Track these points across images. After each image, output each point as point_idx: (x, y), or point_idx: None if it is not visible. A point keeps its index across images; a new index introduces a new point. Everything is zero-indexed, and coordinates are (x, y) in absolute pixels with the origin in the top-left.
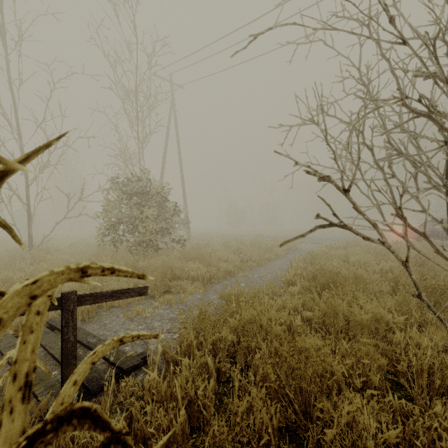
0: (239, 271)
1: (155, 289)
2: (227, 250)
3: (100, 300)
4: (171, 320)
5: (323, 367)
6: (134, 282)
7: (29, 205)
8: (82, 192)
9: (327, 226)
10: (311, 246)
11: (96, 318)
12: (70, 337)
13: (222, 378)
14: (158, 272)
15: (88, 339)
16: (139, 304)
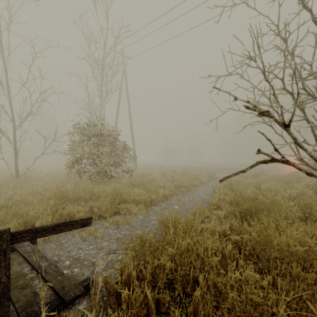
0: (173, 195)
1: (106, 211)
2: (164, 178)
3: (40, 235)
4: (118, 240)
5: (270, 314)
6: (90, 205)
7: (16, 144)
8: (55, 135)
9: (268, 161)
10: (227, 175)
11: (55, 238)
12: (2, 278)
13: (161, 309)
14: (109, 198)
15: (40, 262)
16: (93, 224)
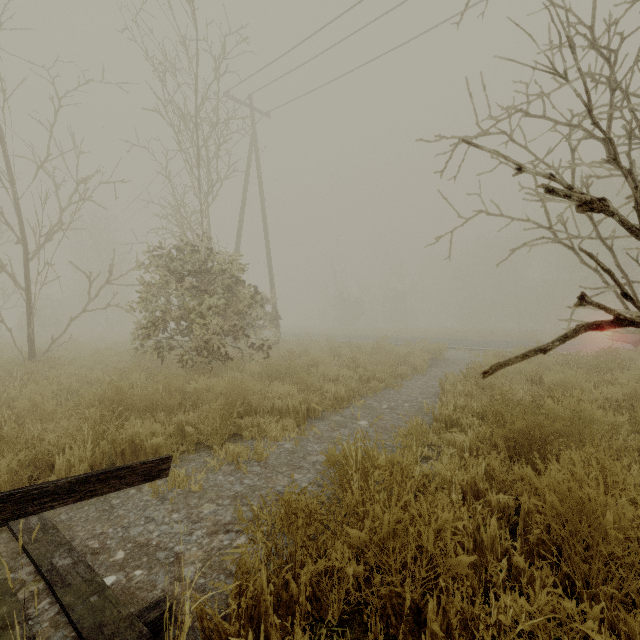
0: (356, 398)
1: (212, 433)
2: (337, 362)
3: (36, 507)
4: (236, 499)
5: None
6: (178, 420)
7: (29, 291)
8: (110, 271)
9: (608, 325)
10: (466, 354)
11: None
12: None
13: None
14: (219, 404)
15: (55, 557)
16: (183, 462)
